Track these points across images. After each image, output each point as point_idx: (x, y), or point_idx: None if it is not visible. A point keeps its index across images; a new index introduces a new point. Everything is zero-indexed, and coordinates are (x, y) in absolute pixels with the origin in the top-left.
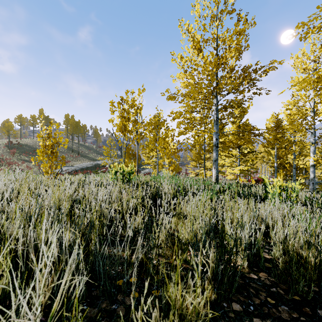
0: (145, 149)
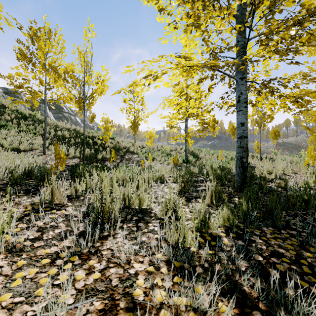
0: None
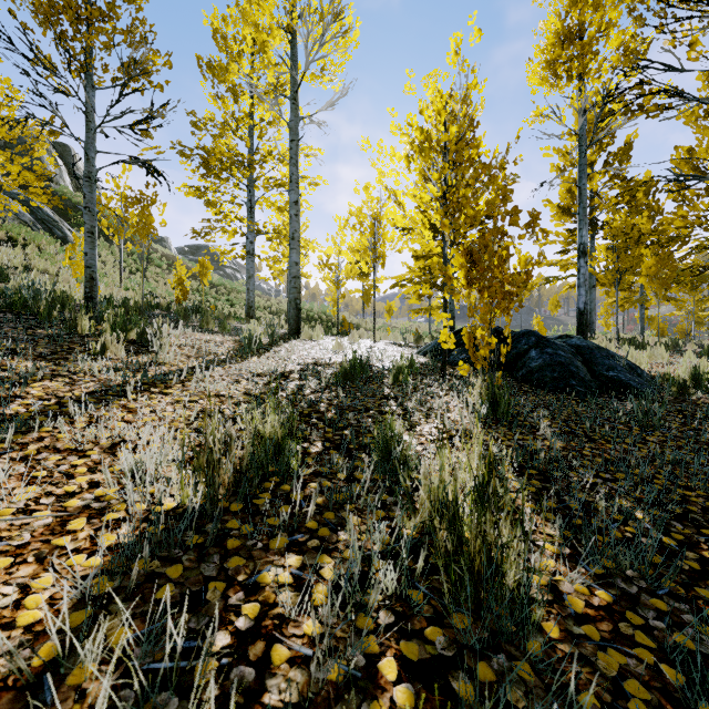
0: (680, 310)
